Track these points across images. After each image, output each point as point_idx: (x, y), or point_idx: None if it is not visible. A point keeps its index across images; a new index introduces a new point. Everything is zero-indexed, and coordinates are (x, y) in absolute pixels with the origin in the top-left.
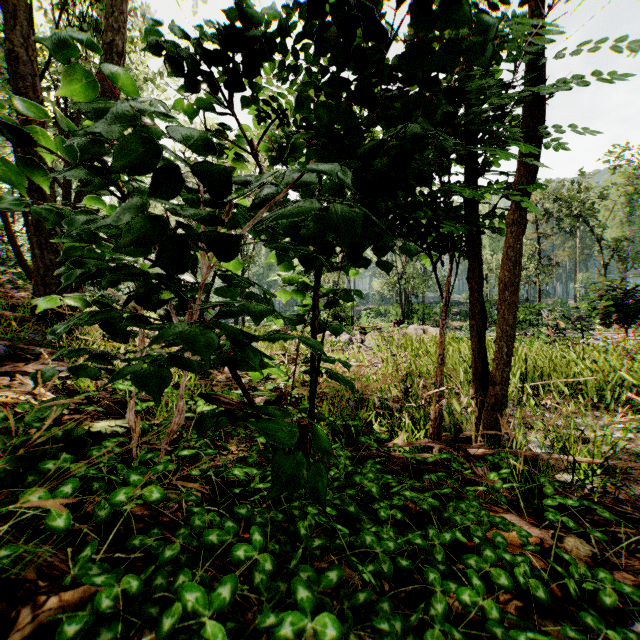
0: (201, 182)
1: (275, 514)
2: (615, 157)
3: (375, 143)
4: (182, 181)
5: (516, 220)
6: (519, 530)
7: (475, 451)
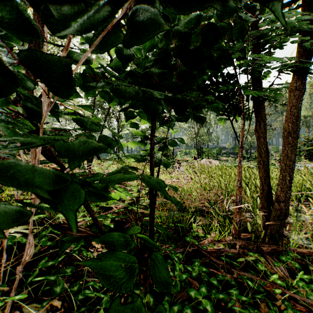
0: (35, 10)
1: None
2: None
3: None
4: None
5: (298, 86)
6: None
7: (266, 248)
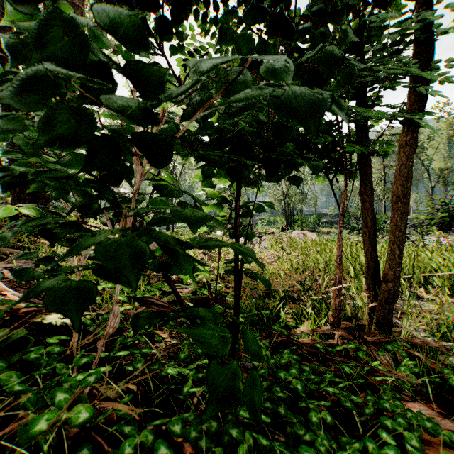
0: (134, 86)
1: (209, 423)
2: (439, 110)
3: (298, 63)
4: (114, 84)
5: (408, 141)
6: (449, 434)
7: (371, 338)
